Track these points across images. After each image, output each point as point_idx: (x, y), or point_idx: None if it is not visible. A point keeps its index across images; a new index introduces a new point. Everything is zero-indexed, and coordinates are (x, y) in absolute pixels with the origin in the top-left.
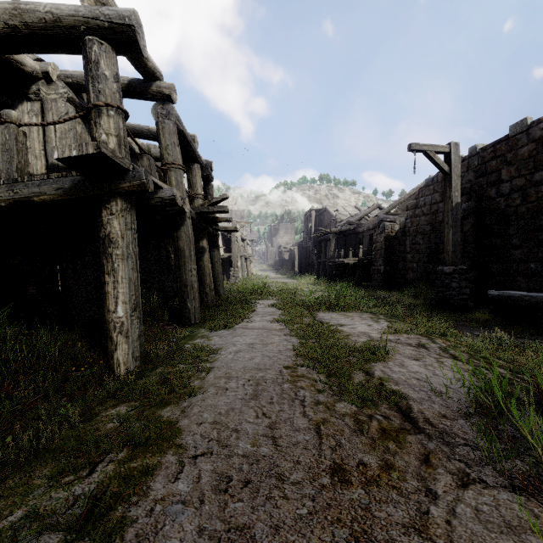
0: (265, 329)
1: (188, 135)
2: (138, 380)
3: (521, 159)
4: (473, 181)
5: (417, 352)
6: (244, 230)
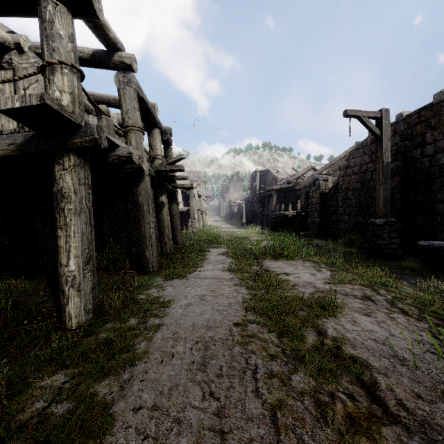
0: (216, 279)
1: (148, 102)
2: (85, 338)
3: None
4: (399, 144)
5: (366, 306)
6: (201, 188)
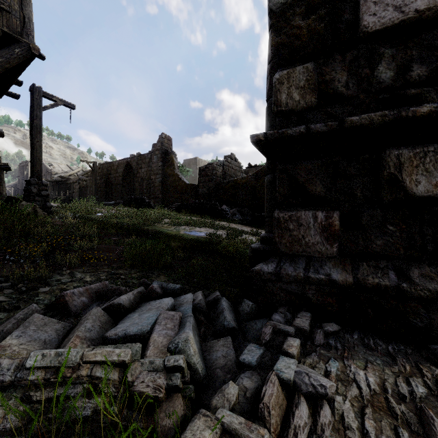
0: None
1: None
2: None
3: (115, 169)
4: (106, 172)
5: None
6: None
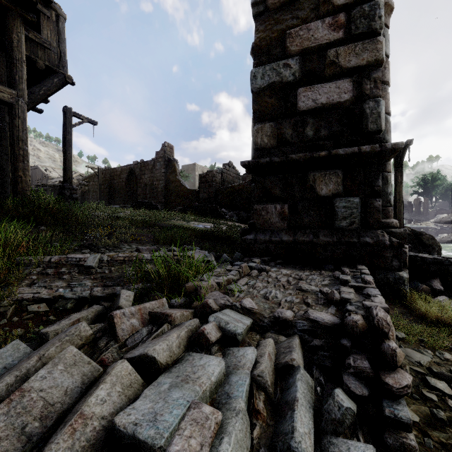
0: None
1: None
2: None
3: (118, 175)
4: (109, 177)
5: None
6: None
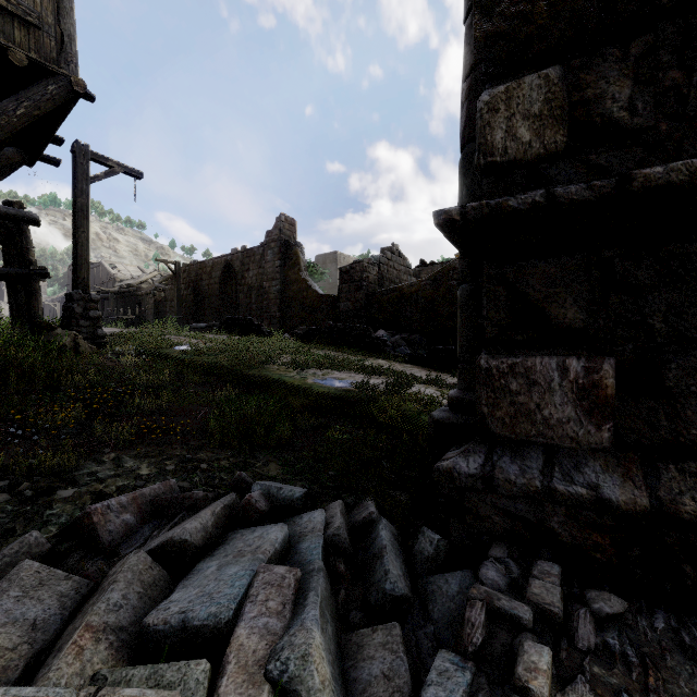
0: None
1: None
2: None
3: (208, 273)
4: (194, 277)
5: None
6: None
